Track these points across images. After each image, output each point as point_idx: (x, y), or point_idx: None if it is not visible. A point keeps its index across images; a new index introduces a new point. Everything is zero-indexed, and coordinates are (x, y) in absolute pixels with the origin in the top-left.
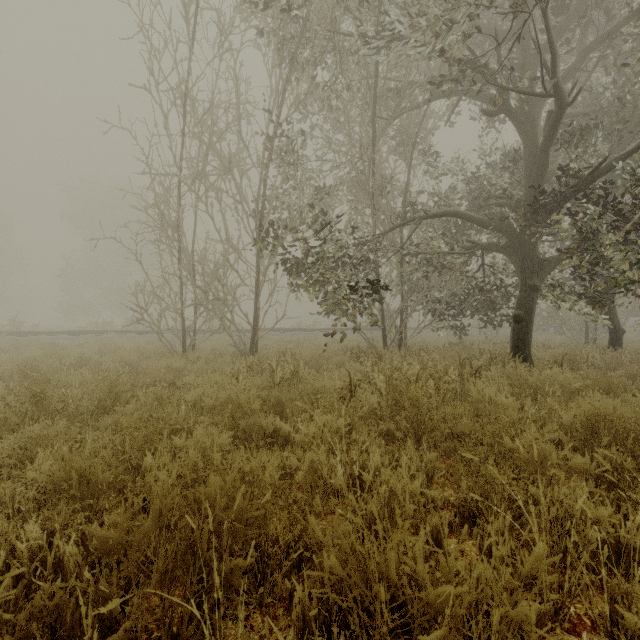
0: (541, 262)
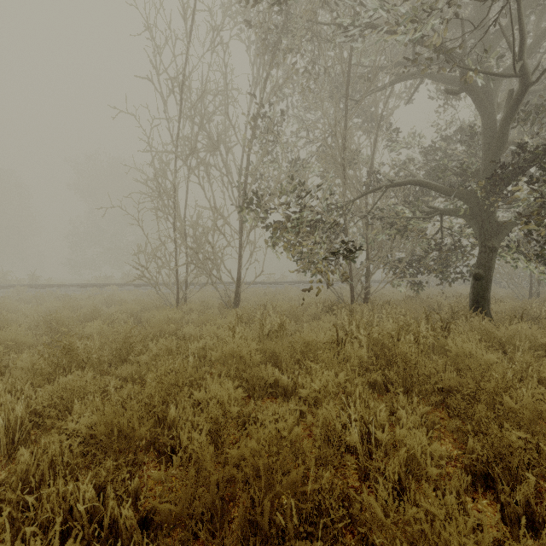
0: (499, 226)
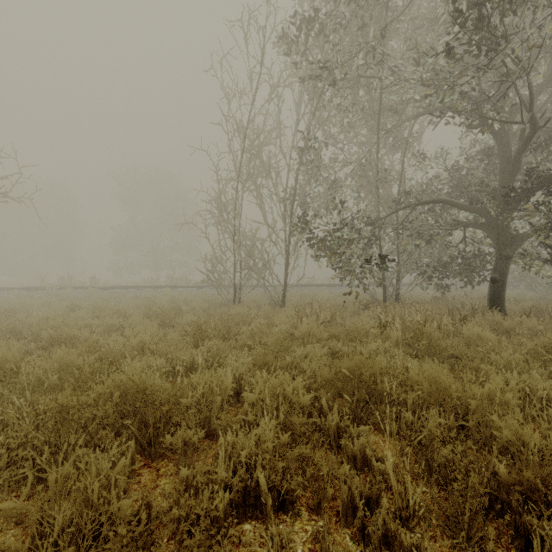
0: (513, 237)
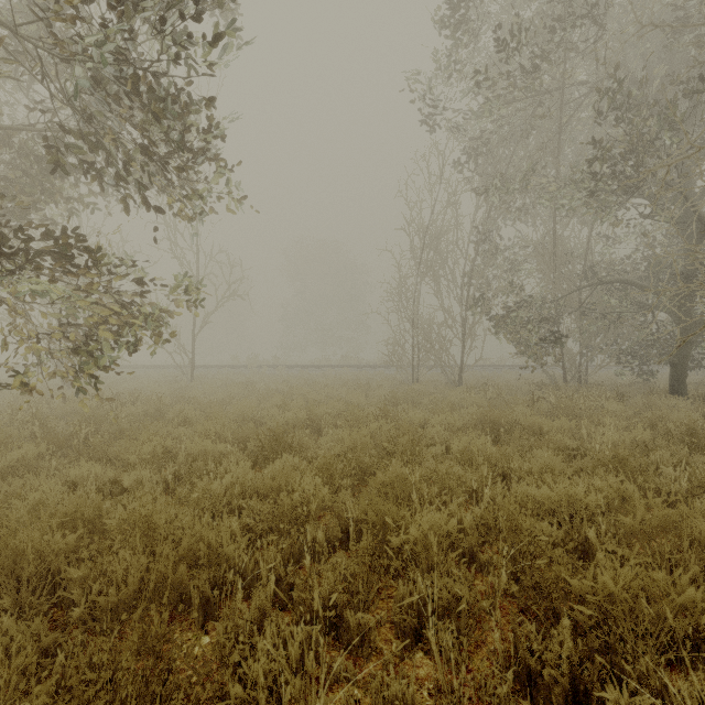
0: (696, 321)
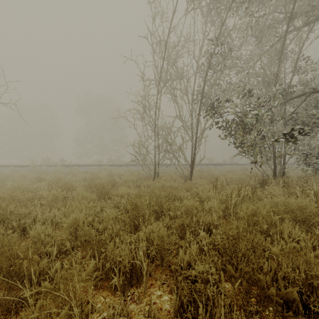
0: None
